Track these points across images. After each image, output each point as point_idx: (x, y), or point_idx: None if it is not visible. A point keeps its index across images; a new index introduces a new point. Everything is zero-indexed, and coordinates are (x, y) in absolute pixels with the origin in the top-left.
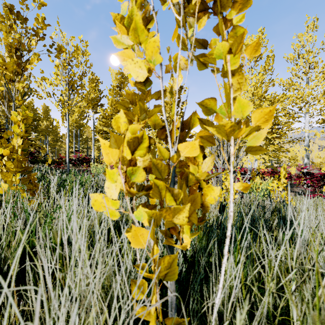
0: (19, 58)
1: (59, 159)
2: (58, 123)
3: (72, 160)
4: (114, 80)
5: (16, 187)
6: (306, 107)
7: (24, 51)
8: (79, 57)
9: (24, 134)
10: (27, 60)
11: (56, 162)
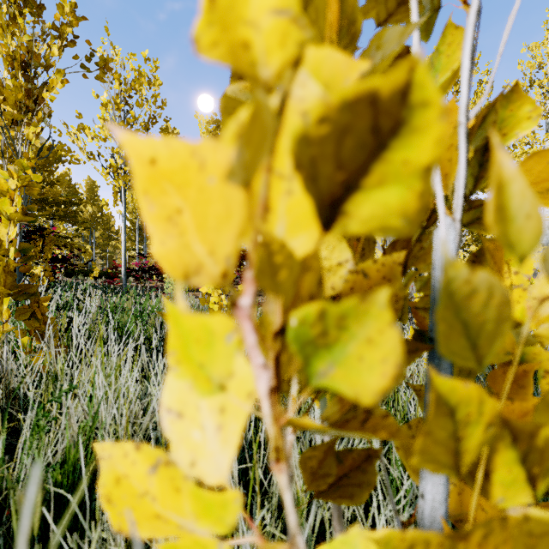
0: (28, 80)
1: (112, 268)
2: (106, 206)
3: (132, 270)
4: (204, 134)
5: (3, 326)
6: None
7: (37, 66)
8: (143, 88)
9: (21, 217)
10: (44, 84)
11: (107, 274)
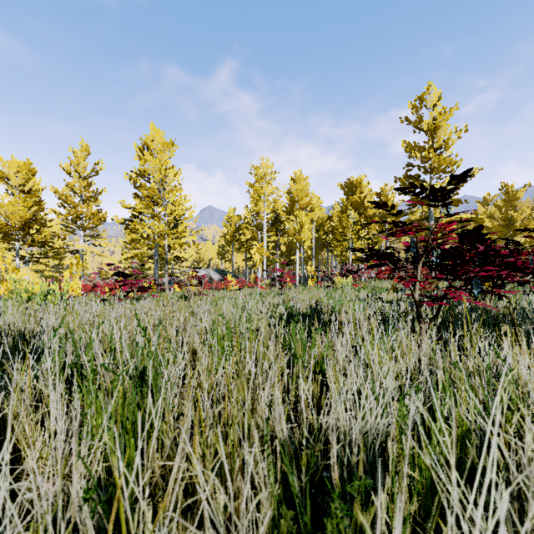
0: None
1: None
2: None
3: None
4: None
5: None
6: (80, 225)
7: None
8: None
9: None
10: None
11: None
